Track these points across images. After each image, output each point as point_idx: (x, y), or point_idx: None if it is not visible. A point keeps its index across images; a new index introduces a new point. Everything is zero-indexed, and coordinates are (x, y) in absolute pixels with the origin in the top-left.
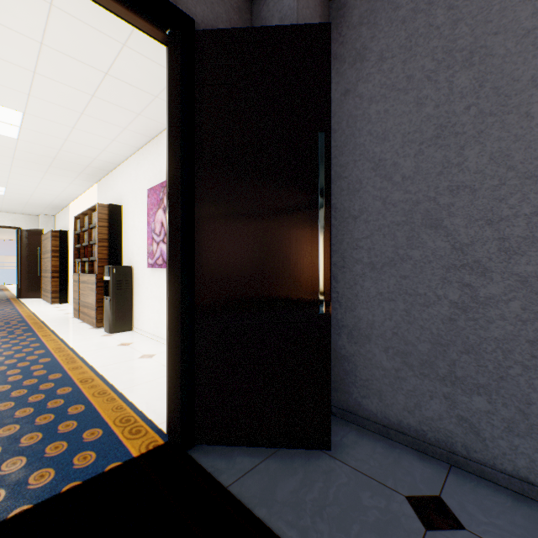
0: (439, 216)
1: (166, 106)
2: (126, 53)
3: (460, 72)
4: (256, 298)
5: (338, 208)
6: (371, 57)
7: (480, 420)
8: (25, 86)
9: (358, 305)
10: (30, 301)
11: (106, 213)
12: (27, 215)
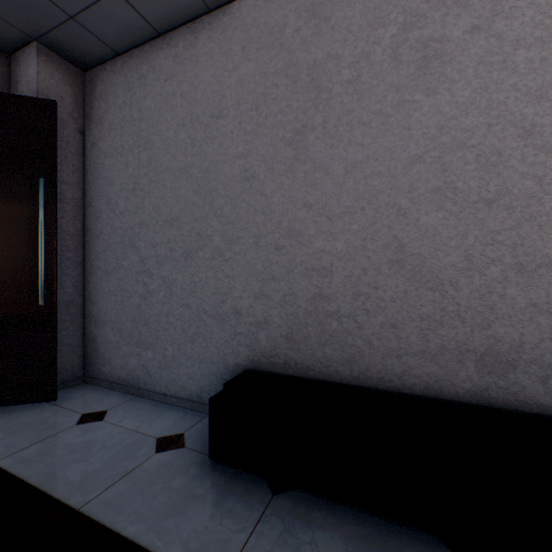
0: (135, 240)
1: None
2: None
3: (143, 152)
4: None
5: (90, 228)
6: (106, 124)
7: (150, 365)
8: None
9: (100, 300)
10: None
11: None
12: None
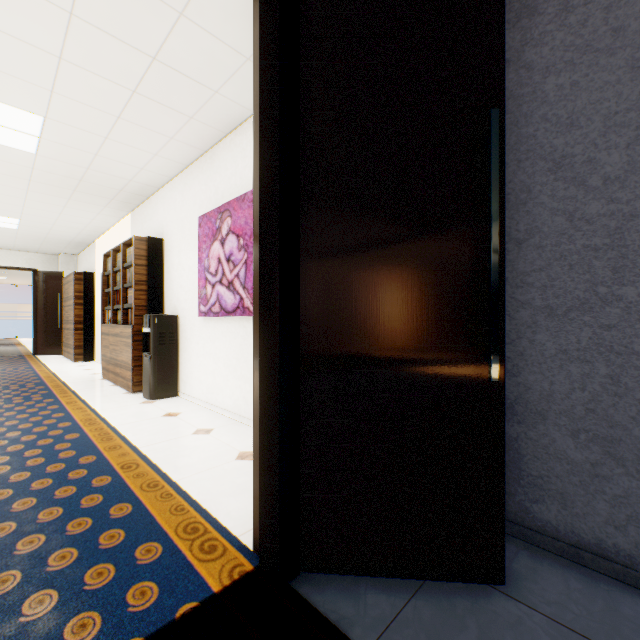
0: None
1: (227, 105)
2: (182, 27)
3: None
4: (391, 358)
5: None
6: (547, 8)
7: None
8: (47, 78)
9: (524, 368)
10: (49, 358)
11: (144, 249)
12: (44, 254)
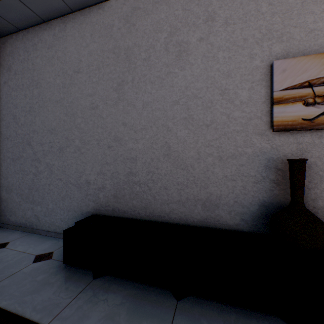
0: (30, 141)
1: None
2: None
3: (35, 89)
4: None
5: (3, 133)
6: (13, 71)
7: (39, 214)
8: None
9: (9, 176)
10: None
11: None
12: None
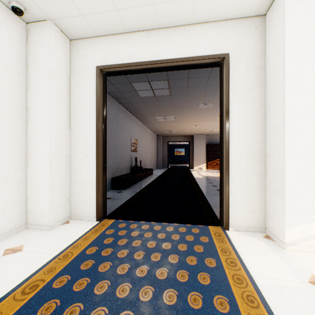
0: None
1: None
2: None
3: None
4: None
5: None
6: None
7: None
8: None
9: None
10: None
11: None
12: None
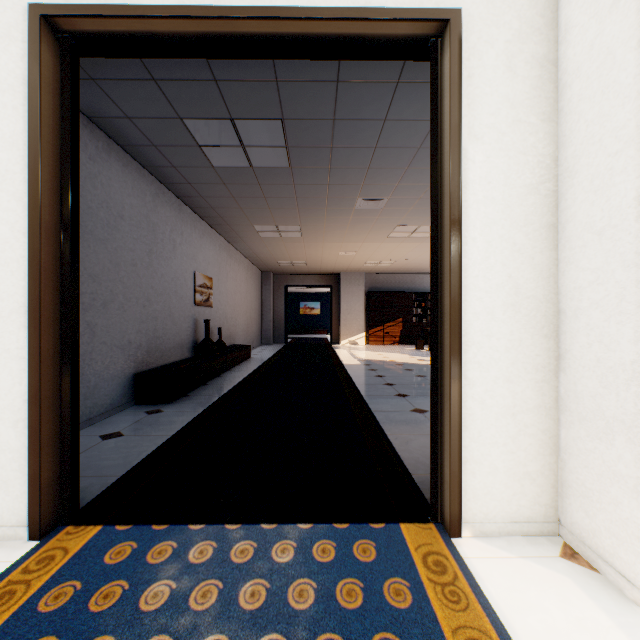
0: None
1: None
2: None
3: None
4: None
5: None
6: None
7: None
8: None
9: None
10: None
11: None
12: None
